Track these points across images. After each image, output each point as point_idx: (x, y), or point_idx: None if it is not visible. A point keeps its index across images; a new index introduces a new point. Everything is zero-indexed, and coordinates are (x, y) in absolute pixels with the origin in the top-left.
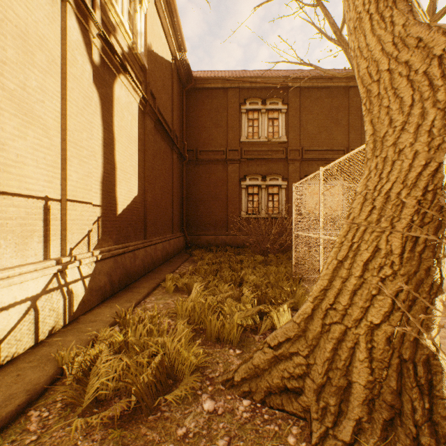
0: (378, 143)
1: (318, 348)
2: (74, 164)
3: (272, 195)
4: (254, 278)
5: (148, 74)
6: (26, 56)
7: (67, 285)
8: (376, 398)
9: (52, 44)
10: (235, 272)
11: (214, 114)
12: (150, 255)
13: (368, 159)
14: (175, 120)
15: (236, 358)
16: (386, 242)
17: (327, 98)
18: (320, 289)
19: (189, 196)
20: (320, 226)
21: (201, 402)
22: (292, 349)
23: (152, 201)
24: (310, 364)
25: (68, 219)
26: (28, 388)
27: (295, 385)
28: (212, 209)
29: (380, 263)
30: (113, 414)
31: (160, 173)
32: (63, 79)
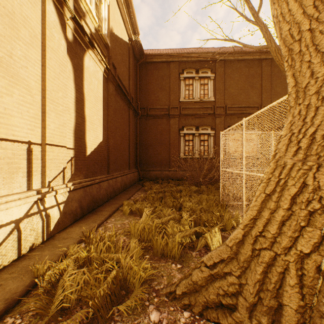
0: (300, 93)
1: (249, 270)
2: (51, 116)
3: (203, 141)
4: (190, 204)
5: (110, 50)
6: (12, 31)
7: (45, 210)
8: (307, 322)
9: (34, 23)
10: (175, 199)
11: (160, 81)
12: (111, 186)
13: (292, 107)
14: (131, 85)
15: (177, 272)
16: (313, 178)
17: (245, 68)
18: (250, 218)
19: (141, 142)
20: (243, 164)
21: (148, 313)
22: (226, 269)
23: (114, 145)
24: (242, 283)
25: (47, 158)
26: (7, 297)
27: (229, 301)
28: (159, 151)
29: (308, 198)
30: (74, 323)
31: (120, 125)
32: (43, 50)
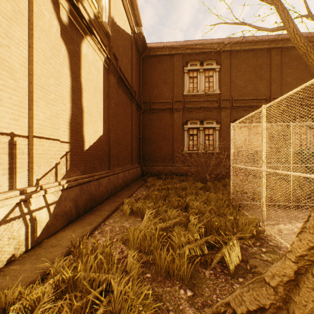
0: None
1: None
2: (40, 105)
3: (208, 135)
4: (197, 204)
5: (111, 40)
6: None
7: (30, 213)
8: None
9: None
10: (180, 198)
11: (163, 75)
12: (112, 182)
13: None
14: (134, 79)
15: (188, 304)
16: None
17: (252, 58)
18: (309, 246)
19: (144, 137)
20: (263, 159)
21: None
22: None
23: (115, 139)
24: None
25: (35, 153)
26: None
27: None
28: (162, 146)
29: None
30: None
31: (122, 119)
32: (30, 29)
